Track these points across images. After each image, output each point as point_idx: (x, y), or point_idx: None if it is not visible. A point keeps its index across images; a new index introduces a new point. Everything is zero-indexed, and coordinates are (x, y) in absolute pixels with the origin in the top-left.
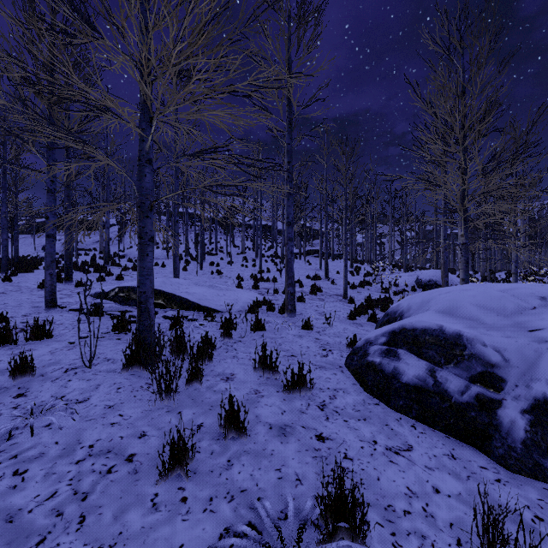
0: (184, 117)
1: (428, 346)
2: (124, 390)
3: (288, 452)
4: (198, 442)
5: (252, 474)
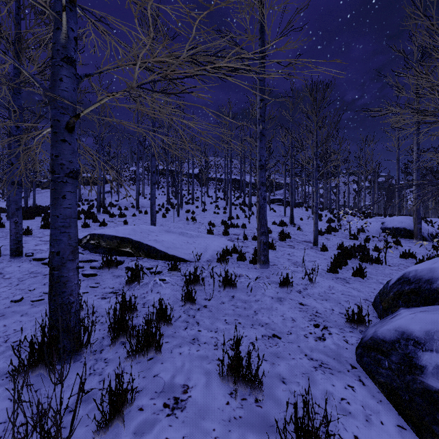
0: None
1: None
2: None
3: None
4: None
5: None
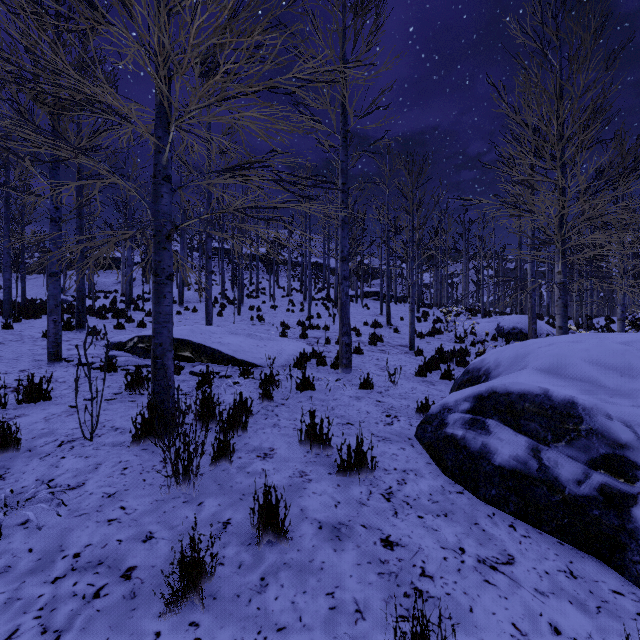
0: (210, 120)
1: (529, 416)
2: (131, 471)
3: (343, 565)
4: (222, 548)
5: (293, 601)
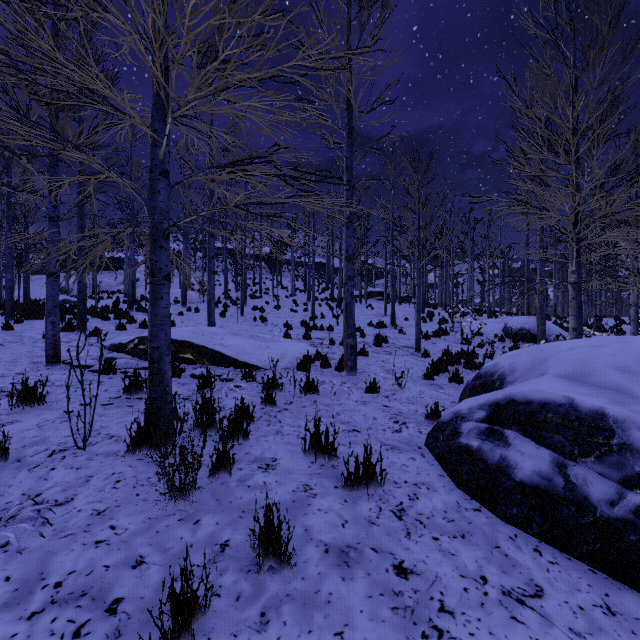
0: (209, 111)
1: (552, 428)
2: (124, 484)
3: (353, 598)
4: (218, 575)
5: None
